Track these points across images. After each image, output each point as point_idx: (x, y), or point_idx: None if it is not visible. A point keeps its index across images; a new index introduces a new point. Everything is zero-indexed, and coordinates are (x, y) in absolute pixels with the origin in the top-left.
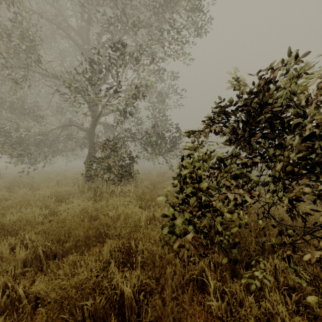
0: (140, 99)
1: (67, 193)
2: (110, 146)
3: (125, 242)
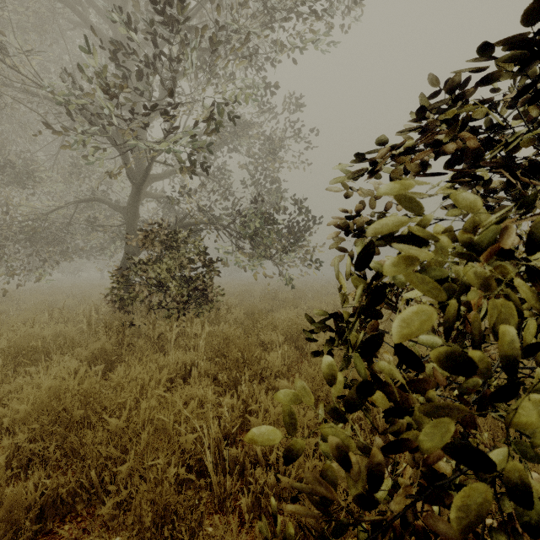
0: (230, 152)
1: (55, 340)
2: (162, 237)
3: None
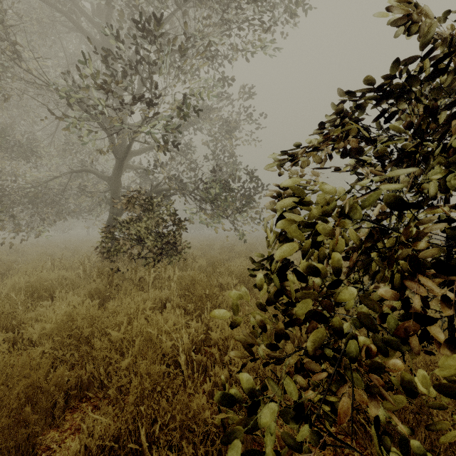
0: (194, 131)
1: (60, 282)
2: (141, 202)
3: (123, 430)
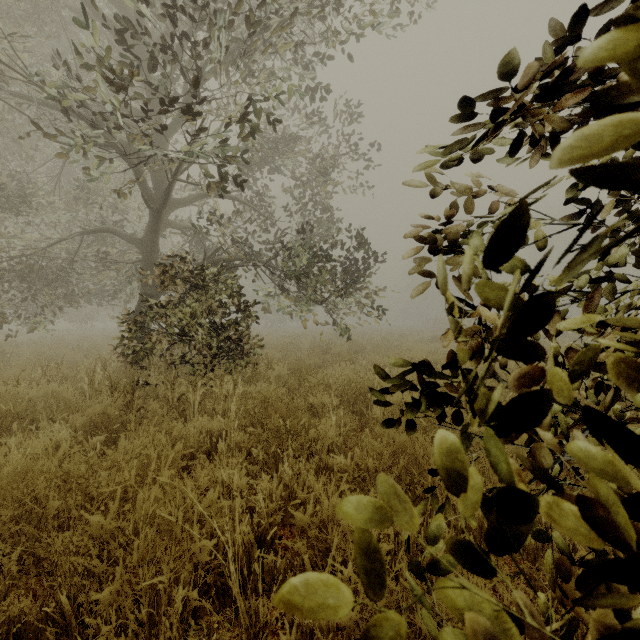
0: (271, 173)
1: (45, 403)
2: (185, 274)
3: None
